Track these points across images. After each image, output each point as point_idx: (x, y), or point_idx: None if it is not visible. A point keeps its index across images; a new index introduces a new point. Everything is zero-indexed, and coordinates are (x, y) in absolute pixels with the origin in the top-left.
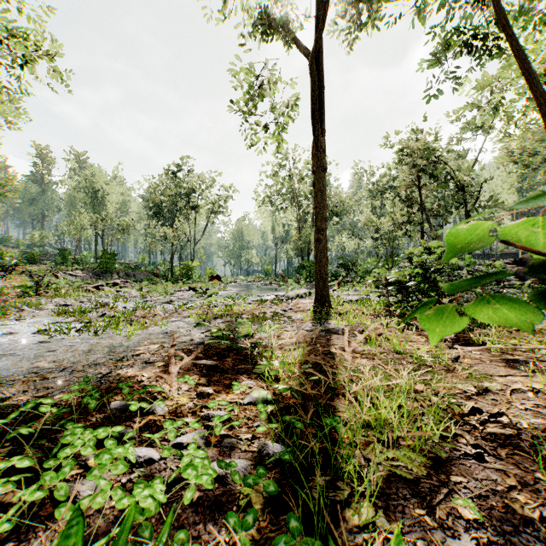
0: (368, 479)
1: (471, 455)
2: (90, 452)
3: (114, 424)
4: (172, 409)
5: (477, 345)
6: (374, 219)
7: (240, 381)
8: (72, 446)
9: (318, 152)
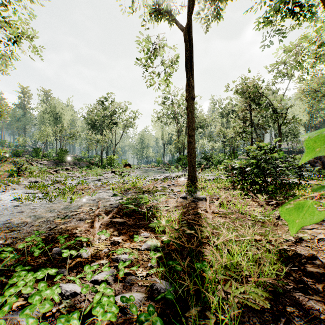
0: (229, 314)
1: (298, 288)
2: (29, 291)
3: (53, 264)
4: (94, 253)
5: None
6: (222, 130)
7: (139, 233)
8: (15, 287)
9: (190, 88)
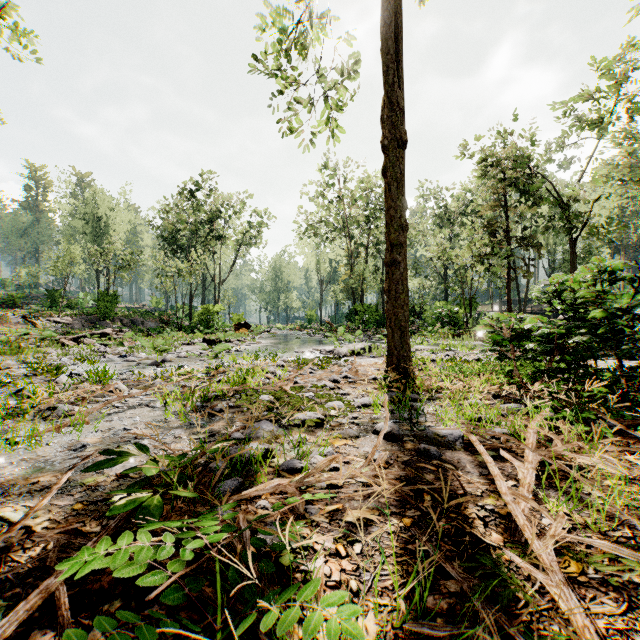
0: None
1: None
2: None
3: None
4: None
5: None
6: (446, 251)
7: None
8: None
9: (393, 113)
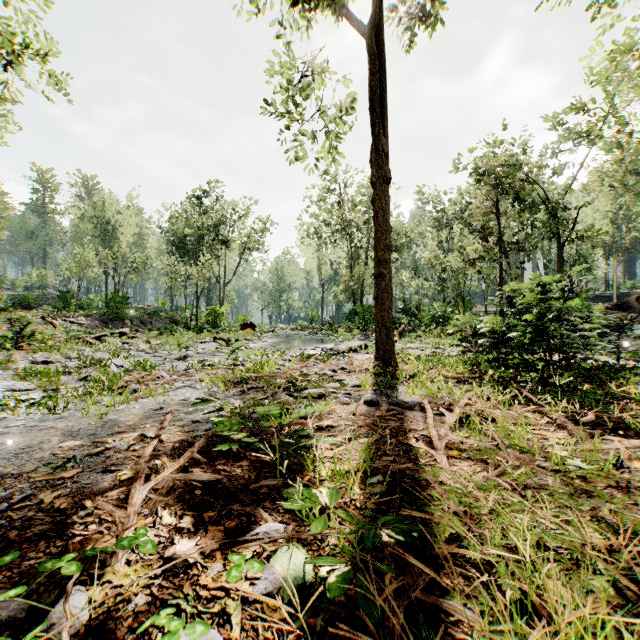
0: None
1: None
2: None
3: None
4: (99, 614)
5: (632, 431)
6: (441, 255)
7: (256, 521)
8: None
9: (380, 156)
